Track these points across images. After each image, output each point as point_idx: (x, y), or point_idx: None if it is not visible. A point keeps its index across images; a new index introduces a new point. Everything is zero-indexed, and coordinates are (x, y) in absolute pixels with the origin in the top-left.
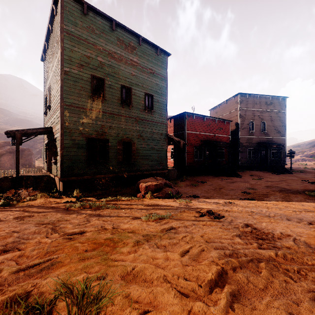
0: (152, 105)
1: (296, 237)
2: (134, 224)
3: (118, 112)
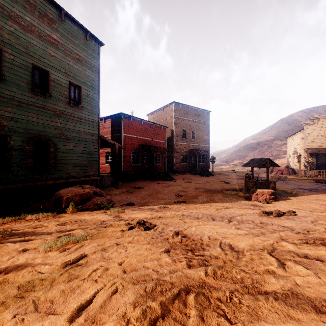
0: (80, 99)
1: (222, 240)
2: (19, 261)
3: (27, 100)
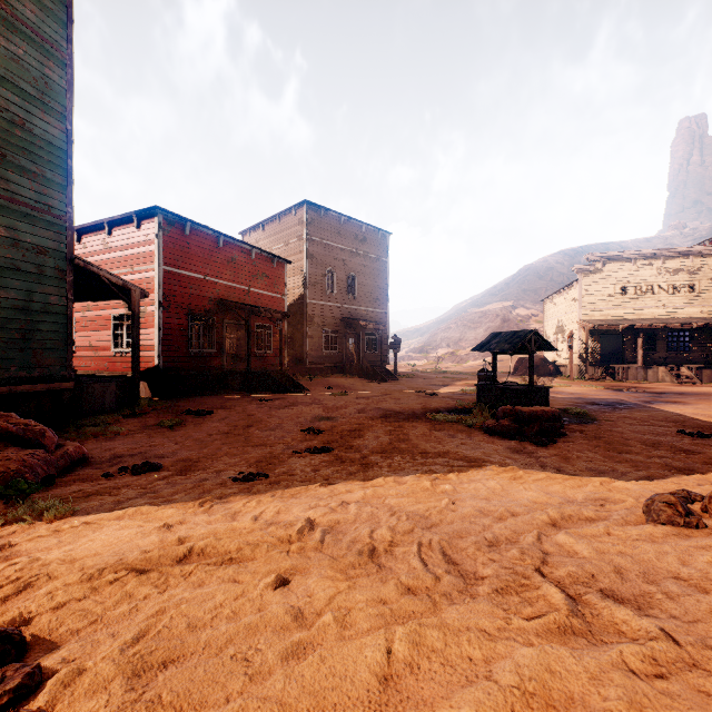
0: None
1: None
2: None
3: None
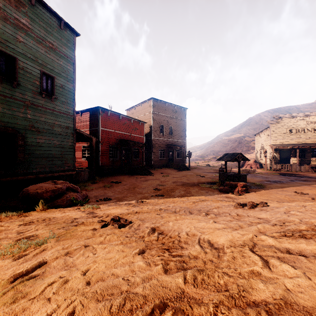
0: (53, 90)
1: (200, 237)
2: None
3: None
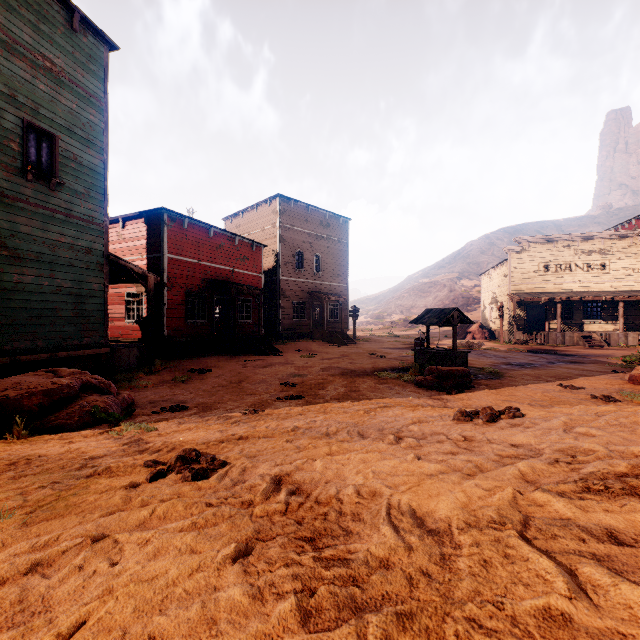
0: (55, 165)
1: (391, 499)
2: None
3: None
